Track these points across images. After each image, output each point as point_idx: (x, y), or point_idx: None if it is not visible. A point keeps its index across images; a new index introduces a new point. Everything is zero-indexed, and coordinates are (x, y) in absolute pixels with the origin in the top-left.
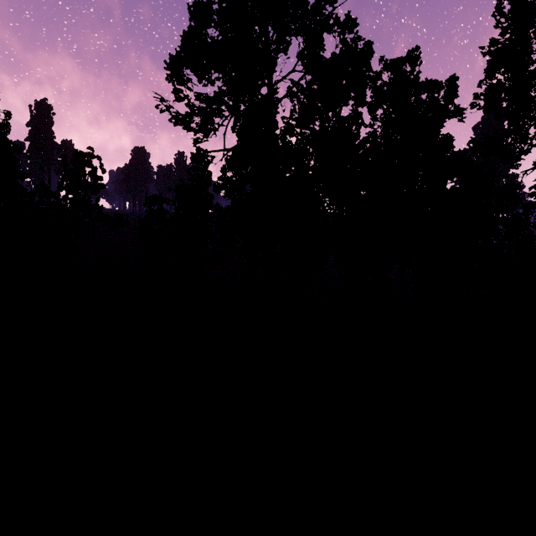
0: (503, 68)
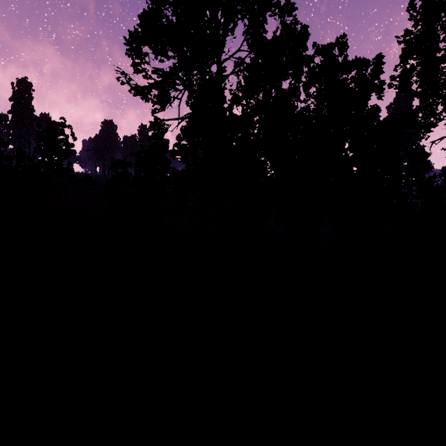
0: (416, 54)
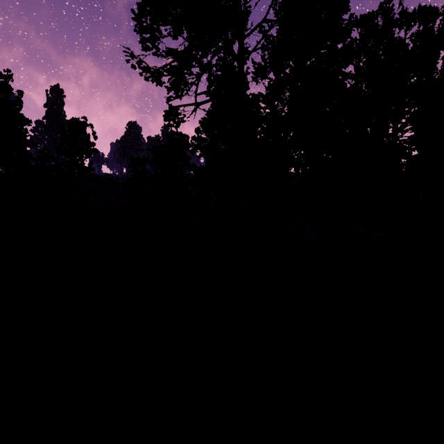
0: None
